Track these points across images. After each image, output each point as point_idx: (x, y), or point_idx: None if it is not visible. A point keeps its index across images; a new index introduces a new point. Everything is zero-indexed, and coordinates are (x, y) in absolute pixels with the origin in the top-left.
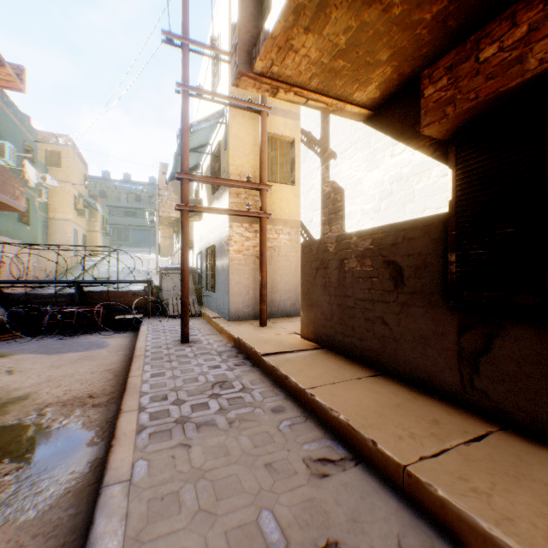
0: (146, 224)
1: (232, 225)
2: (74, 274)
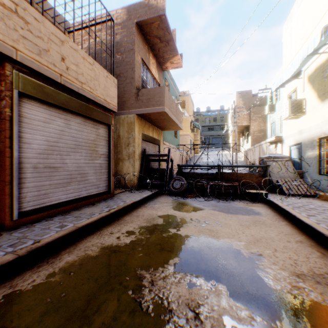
0: (219, 134)
1: None
2: (192, 163)
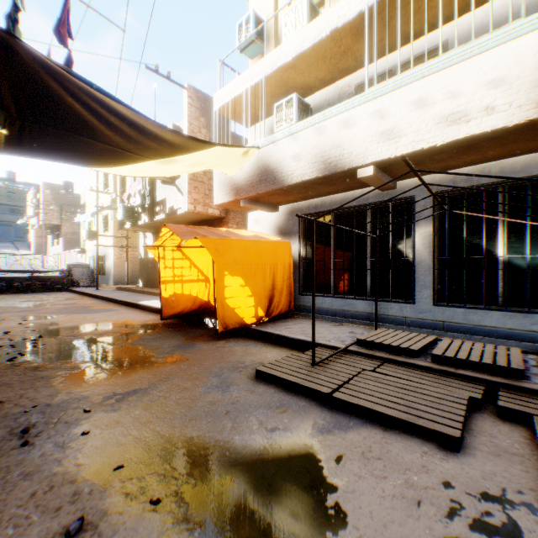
0: (8, 220)
1: (115, 249)
2: None
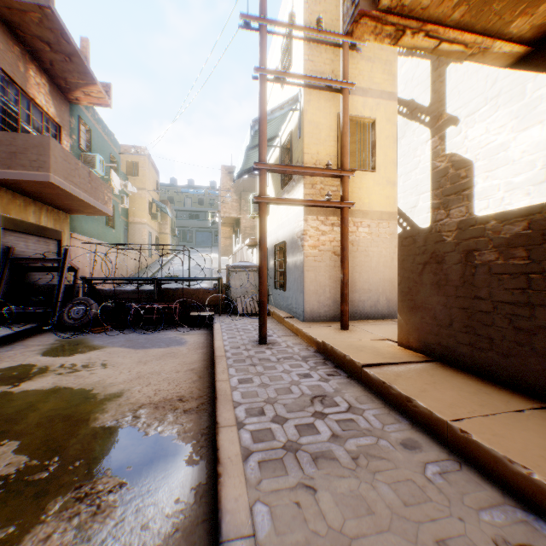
0: (208, 226)
1: (307, 218)
2: (149, 272)
